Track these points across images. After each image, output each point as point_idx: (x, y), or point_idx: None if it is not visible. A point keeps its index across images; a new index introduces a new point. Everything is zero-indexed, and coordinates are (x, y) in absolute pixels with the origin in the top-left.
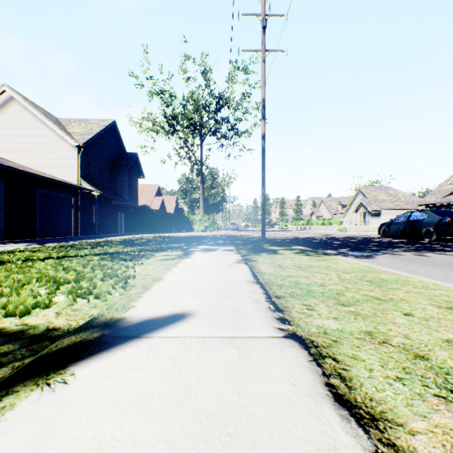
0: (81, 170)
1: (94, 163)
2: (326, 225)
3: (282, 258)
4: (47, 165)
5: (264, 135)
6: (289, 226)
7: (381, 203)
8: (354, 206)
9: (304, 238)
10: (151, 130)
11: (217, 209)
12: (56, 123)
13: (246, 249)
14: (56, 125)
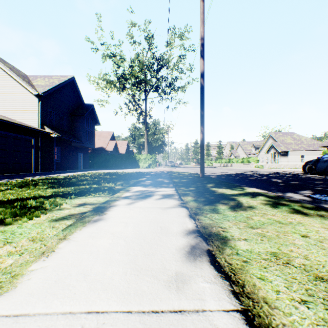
0: (41, 116)
1: (54, 110)
2: (245, 163)
3: (274, 228)
4: (11, 112)
5: (202, 73)
6: (214, 163)
7: (289, 145)
8: (265, 148)
9: (236, 174)
10: (106, 88)
11: (159, 150)
12: (20, 76)
13: (191, 194)
14: (18, 77)
